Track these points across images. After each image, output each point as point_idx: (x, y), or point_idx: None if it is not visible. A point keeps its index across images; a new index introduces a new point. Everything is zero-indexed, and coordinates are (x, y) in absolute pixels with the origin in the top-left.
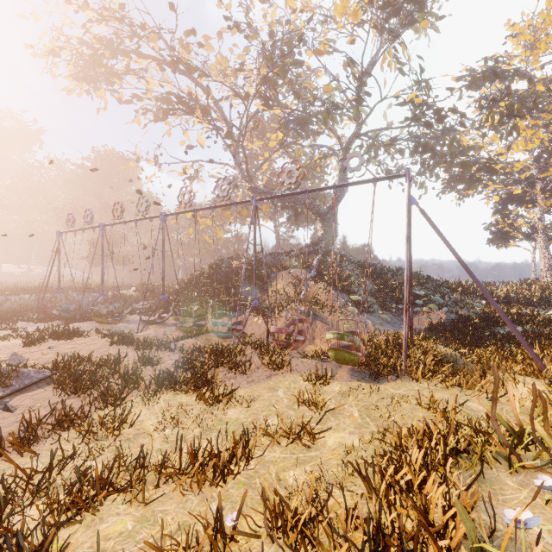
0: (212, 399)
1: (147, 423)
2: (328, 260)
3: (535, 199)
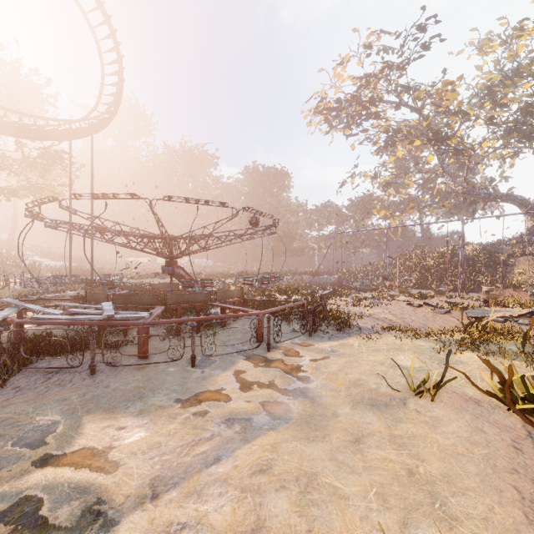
0: None
1: None
2: None
3: None
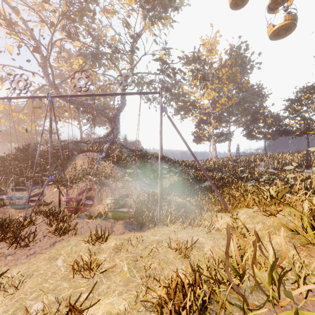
0: None
1: None
2: (113, 147)
3: (211, 122)
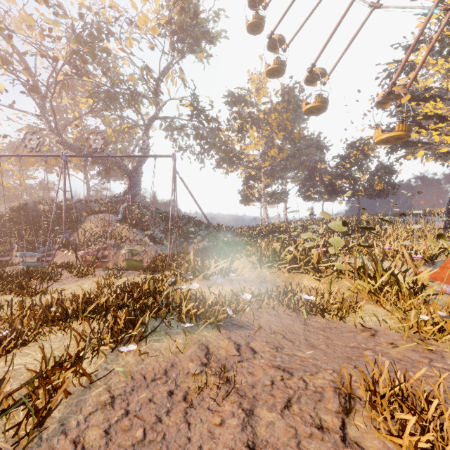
0: (30, 293)
1: None
2: (132, 208)
3: (261, 178)
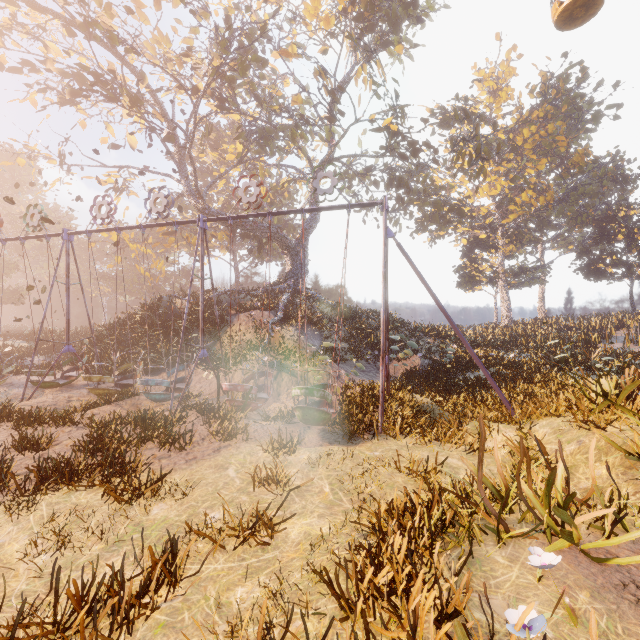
0: (128, 494)
1: (10, 547)
2: (297, 301)
3: (497, 244)
